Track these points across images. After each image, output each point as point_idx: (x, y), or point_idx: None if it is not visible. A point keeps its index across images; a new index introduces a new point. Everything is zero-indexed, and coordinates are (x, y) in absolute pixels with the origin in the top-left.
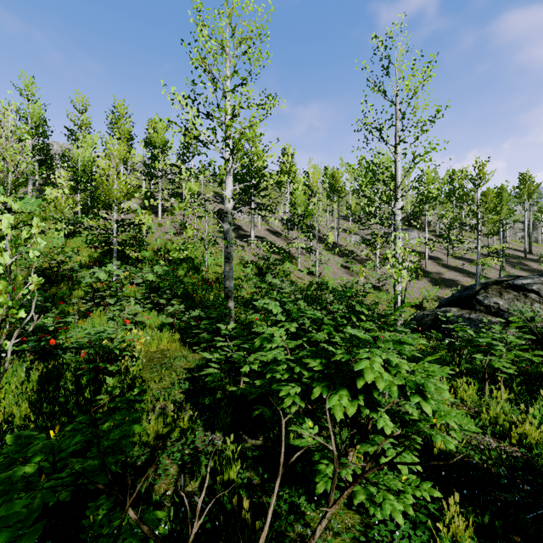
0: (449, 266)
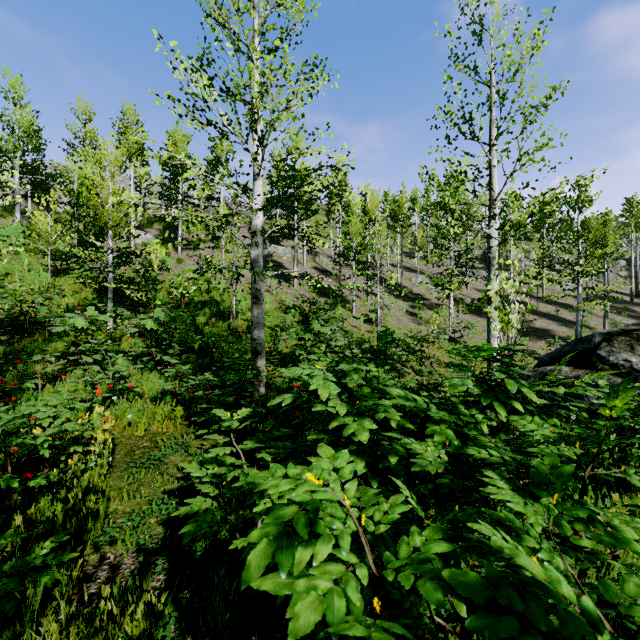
0: (539, 313)
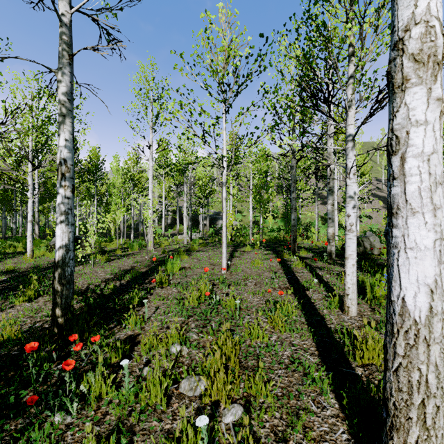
0: None
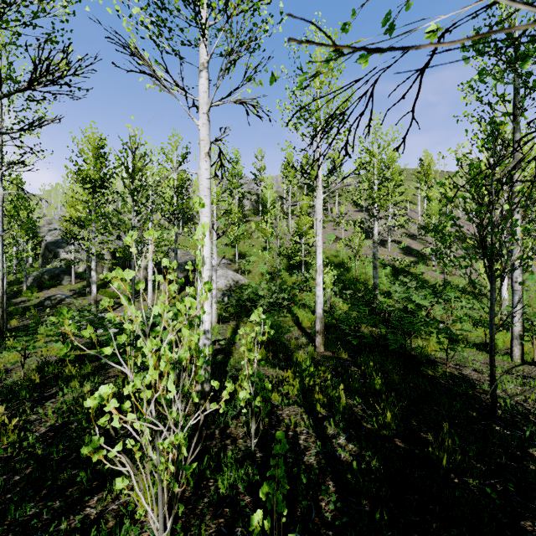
0: None
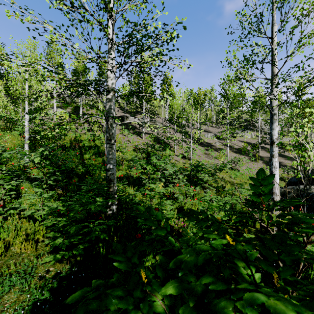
0: None
